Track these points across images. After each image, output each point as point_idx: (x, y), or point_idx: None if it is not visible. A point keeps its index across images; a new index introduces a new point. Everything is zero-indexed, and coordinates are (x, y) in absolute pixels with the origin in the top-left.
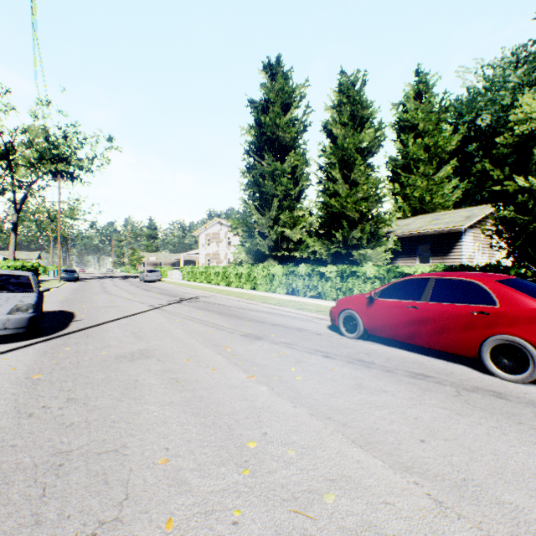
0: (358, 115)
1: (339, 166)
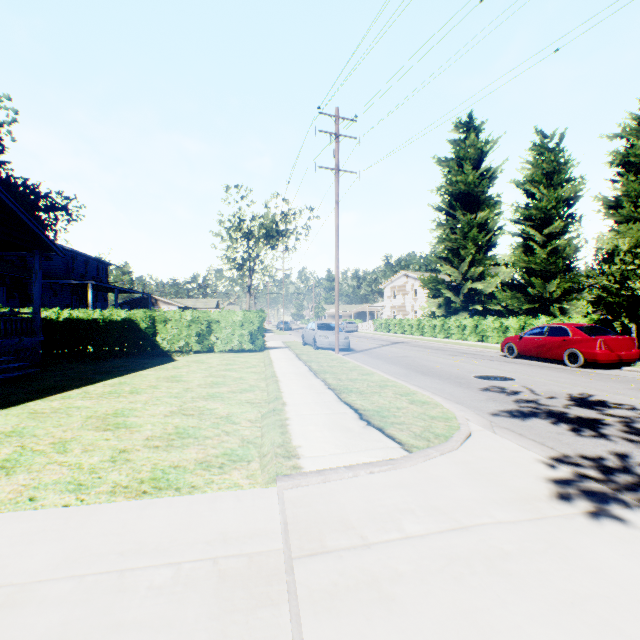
0: (555, 171)
1: (534, 222)
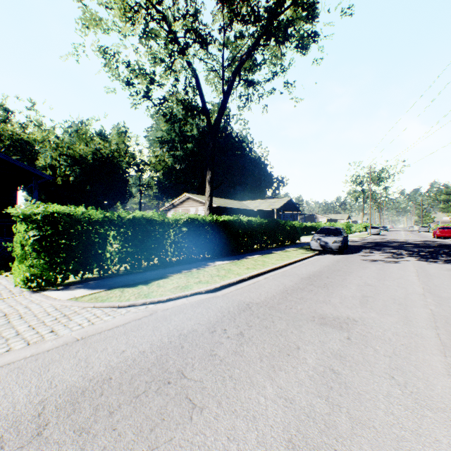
0: None
1: None
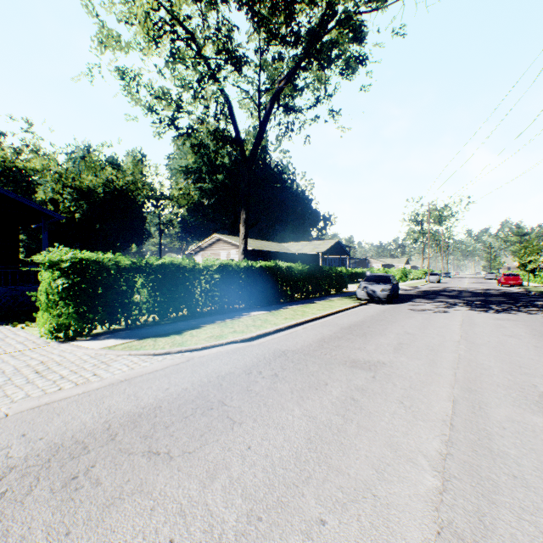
0: None
1: None
